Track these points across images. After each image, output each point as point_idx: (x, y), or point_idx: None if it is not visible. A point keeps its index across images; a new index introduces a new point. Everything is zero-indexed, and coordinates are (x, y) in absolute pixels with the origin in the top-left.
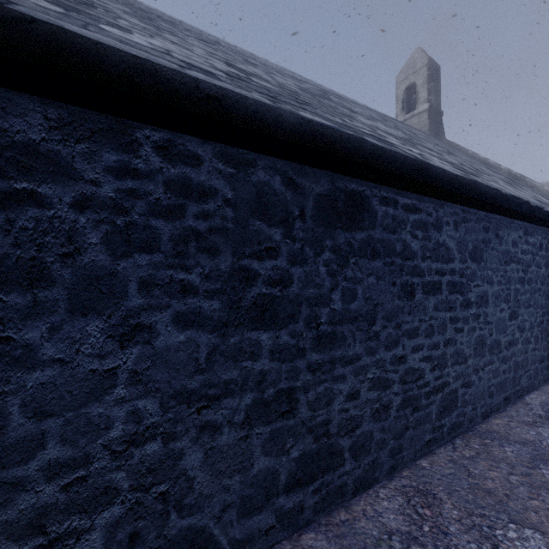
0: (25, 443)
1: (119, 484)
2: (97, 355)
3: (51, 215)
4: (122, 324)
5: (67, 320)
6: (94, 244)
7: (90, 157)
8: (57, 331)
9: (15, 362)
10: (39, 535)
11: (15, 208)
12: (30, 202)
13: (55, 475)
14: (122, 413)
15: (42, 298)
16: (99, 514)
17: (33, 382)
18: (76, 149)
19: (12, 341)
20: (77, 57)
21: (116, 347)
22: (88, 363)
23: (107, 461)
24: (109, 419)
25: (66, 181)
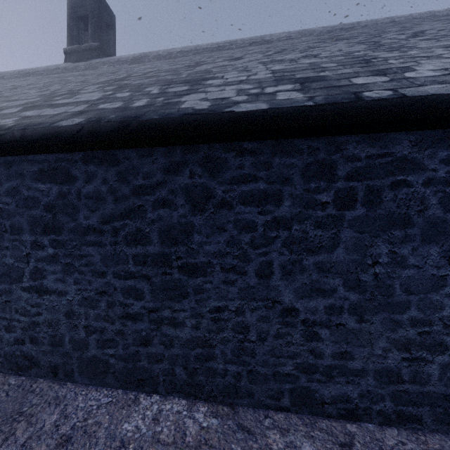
0: (401, 304)
1: (447, 343)
2: (435, 266)
3: (412, 191)
4: (449, 250)
5: (420, 245)
6: (433, 204)
7: (431, 156)
8: (415, 251)
9: (397, 263)
10: (407, 352)
11: (397, 189)
12: (403, 186)
13: (414, 325)
14: (449, 302)
15: (408, 233)
16: (436, 356)
17: (404, 275)
18: (424, 154)
19: (396, 253)
20: (442, 107)
21: (445, 263)
22: (430, 270)
23: (440, 327)
24: (441, 304)
25: (419, 172)
